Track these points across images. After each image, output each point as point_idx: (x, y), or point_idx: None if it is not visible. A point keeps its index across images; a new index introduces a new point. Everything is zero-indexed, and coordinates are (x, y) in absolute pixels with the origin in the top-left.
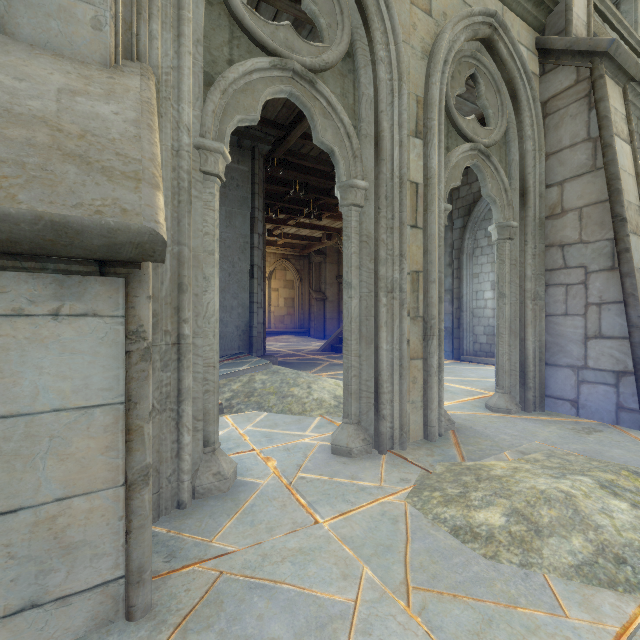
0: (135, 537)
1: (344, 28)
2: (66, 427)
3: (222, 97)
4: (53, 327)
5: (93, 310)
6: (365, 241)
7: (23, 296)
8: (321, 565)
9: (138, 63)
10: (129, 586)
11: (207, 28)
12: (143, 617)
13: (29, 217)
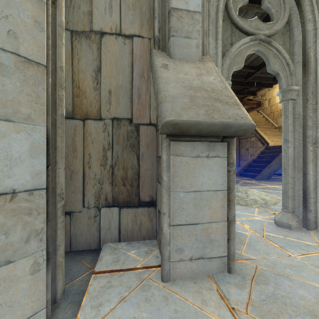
0: (232, 242)
1: (285, 10)
2: (210, 197)
3: (228, 60)
4: (207, 161)
5: (217, 155)
6: (297, 117)
7: (199, 150)
8: (308, 273)
9: (206, 56)
10: (229, 260)
11: (222, 32)
12: (234, 273)
13: (220, 123)
